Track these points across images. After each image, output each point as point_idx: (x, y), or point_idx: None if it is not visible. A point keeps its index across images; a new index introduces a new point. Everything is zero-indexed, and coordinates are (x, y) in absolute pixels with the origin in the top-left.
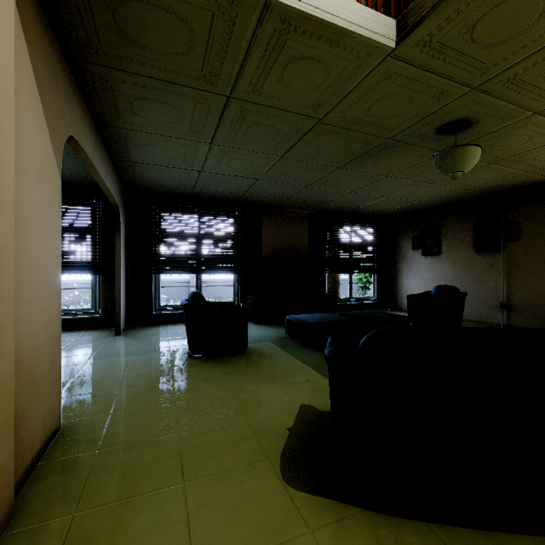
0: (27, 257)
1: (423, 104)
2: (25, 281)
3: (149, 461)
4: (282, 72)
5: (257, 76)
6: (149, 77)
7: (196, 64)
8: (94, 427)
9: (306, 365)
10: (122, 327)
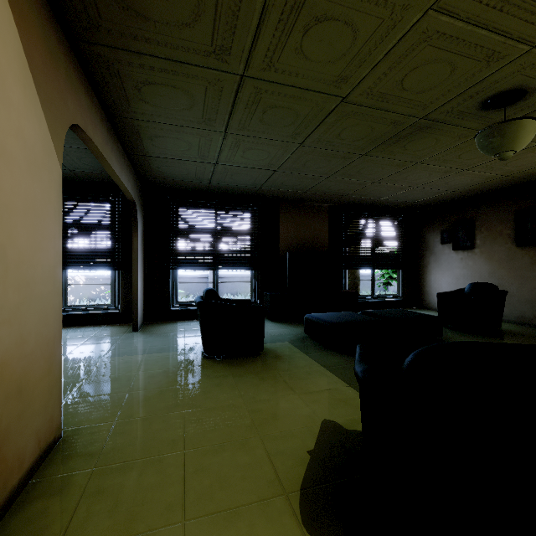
0: (13, 253)
1: (468, 71)
2: (10, 279)
3: (148, 487)
4: (301, 41)
5: (273, 47)
6: (156, 56)
7: (204, 36)
8: (96, 437)
9: (327, 370)
10: (139, 323)
